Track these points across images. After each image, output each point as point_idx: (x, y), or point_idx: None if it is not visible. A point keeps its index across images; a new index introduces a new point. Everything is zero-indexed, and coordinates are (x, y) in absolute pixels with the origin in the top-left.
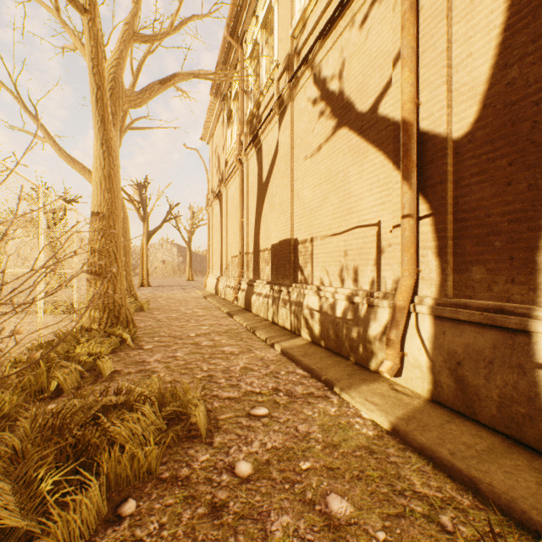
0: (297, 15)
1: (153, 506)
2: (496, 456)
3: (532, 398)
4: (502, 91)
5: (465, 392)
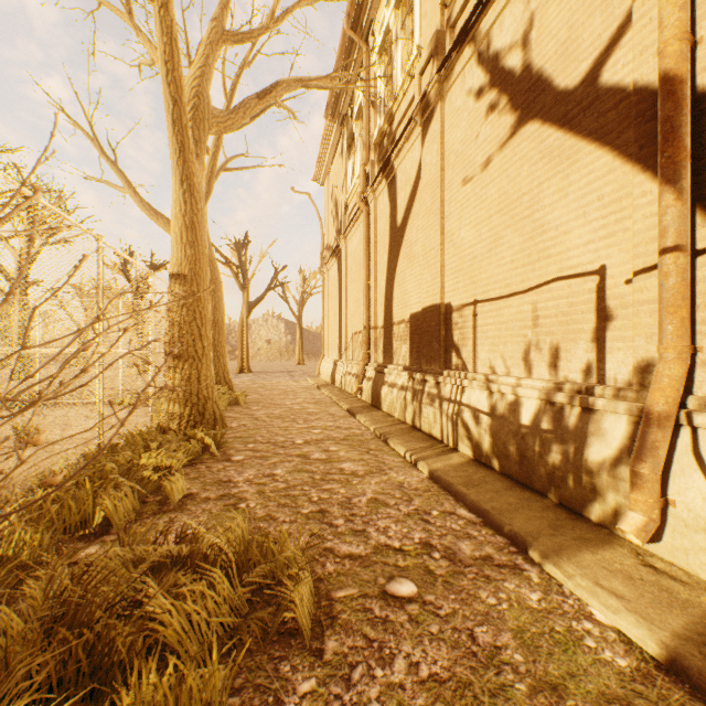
0: None
1: None
2: None
3: None
4: None
5: None
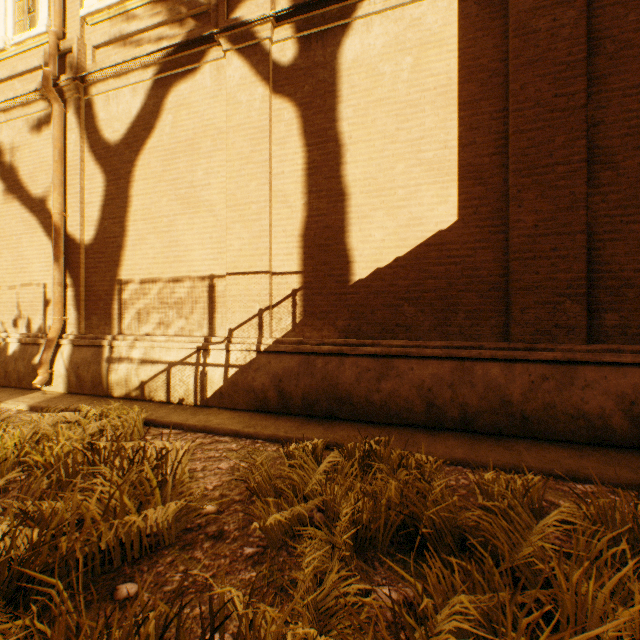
0: None
1: None
2: (81, 401)
3: (102, 374)
4: (104, 230)
5: (81, 381)
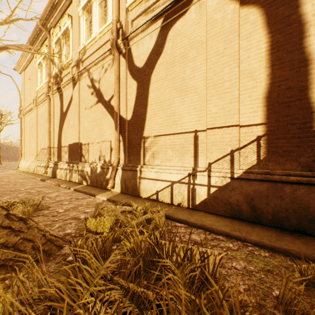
0: (82, 45)
1: (34, 219)
2: (128, 198)
3: (136, 185)
4: (136, 112)
5: (127, 188)
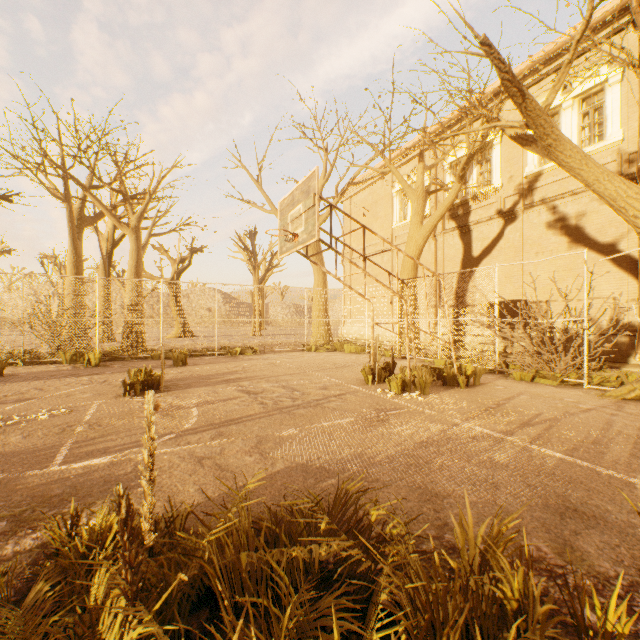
0: (532, 168)
1: None
2: None
3: None
4: None
5: None
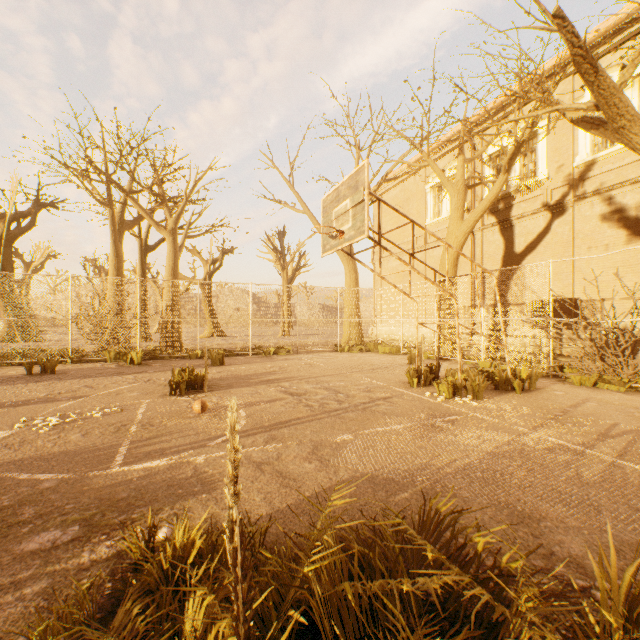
0: (584, 156)
1: None
2: None
3: None
4: None
5: None
